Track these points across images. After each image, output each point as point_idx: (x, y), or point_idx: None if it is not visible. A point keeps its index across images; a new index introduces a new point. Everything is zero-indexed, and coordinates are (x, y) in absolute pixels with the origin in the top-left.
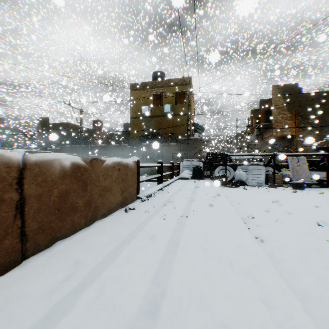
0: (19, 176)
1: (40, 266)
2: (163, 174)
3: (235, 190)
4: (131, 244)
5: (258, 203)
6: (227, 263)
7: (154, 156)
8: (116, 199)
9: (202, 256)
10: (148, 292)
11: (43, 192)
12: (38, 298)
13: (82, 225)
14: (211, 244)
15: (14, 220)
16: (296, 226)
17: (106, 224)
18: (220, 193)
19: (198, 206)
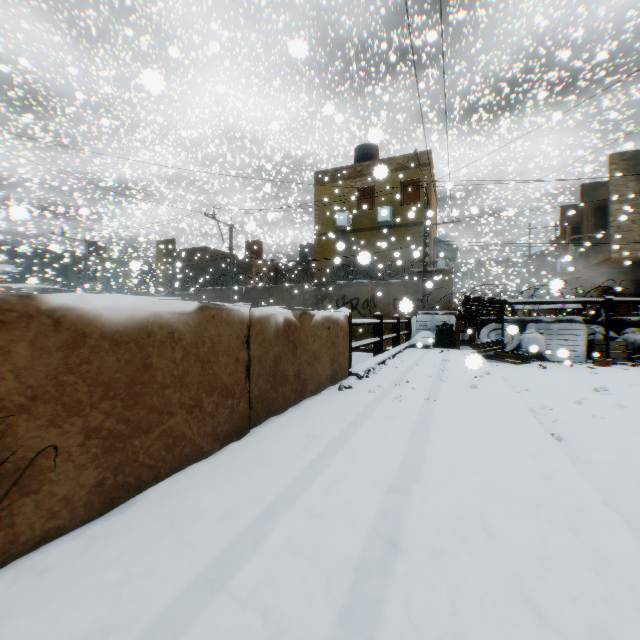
0: (247, 333)
1: (271, 436)
2: (384, 337)
3: (521, 368)
4: (365, 424)
5: (564, 390)
6: (499, 448)
7: (359, 304)
8: (325, 372)
9: (464, 439)
10: (404, 461)
11: (262, 354)
12: (290, 457)
13: (292, 401)
14: (475, 430)
15: (245, 382)
16: (628, 425)
17: (320, 403)
18: (491, 370)
19: (452, 388)
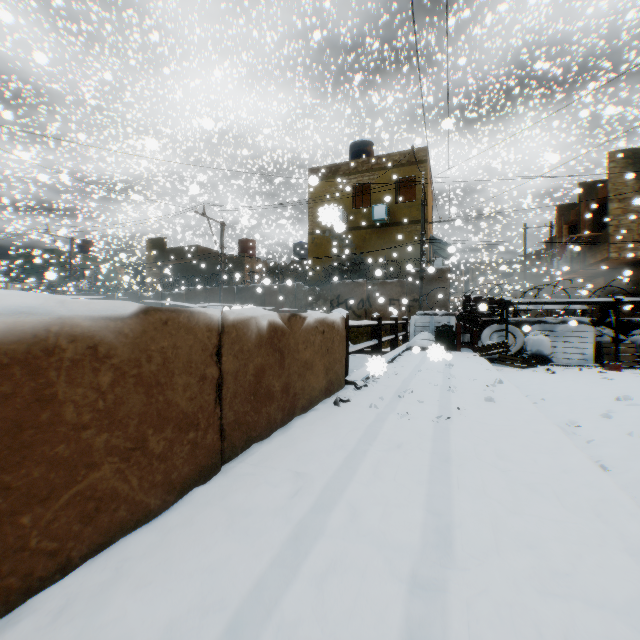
0: (218, 343)
1: (248, 476)
2: (382, 340)
3: (529, 373)
4: (369, 455)
5: (583, 400)
6: (547, 494)
7: (354, 304)
8: (319, 383)
9: (499, 480)
10: (427, 521)
11: (240, 368)
12: (271, 514)
13: (278, 422)
14: (508, 464)
15: (214, 406)
16: None
17: (313, 423)
18: (501, 377)
19: (464, 400)
